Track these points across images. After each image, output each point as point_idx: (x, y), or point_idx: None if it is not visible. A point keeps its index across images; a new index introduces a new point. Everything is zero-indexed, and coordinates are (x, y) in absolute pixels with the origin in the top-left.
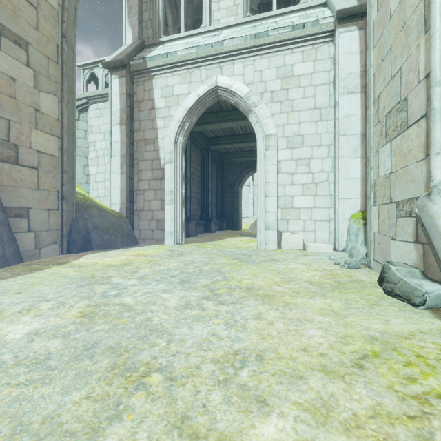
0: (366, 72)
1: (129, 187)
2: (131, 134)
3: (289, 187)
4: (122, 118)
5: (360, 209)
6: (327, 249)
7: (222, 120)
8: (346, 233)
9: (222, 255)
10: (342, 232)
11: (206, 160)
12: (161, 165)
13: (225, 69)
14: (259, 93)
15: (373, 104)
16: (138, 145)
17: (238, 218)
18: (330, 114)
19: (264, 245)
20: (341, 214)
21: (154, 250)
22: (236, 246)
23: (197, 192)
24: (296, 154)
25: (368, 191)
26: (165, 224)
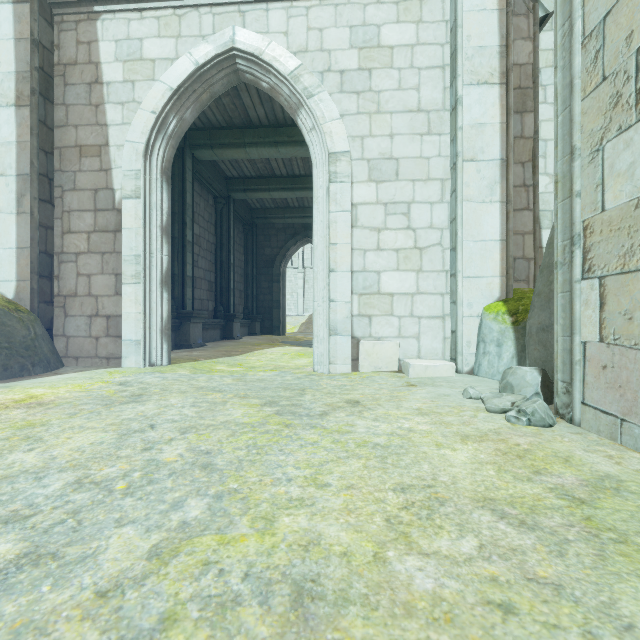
0: (509, 47)
1: (40, 245)
2: (47, 130)
3: (373, 255)
4: (20, 93)
5: (498, 295)
6: (446, 370)
7: (250, 143)
8: (475, 340)
9: (238, 394)
10: (469, 338)
11: (225, 217)
12: (116, 202)
13: (251, 19)
14: (317, 72)
15: (582, 47)
16: (63, 156)
17: (279, 315)
18: (445, 122)
19: (328, 365)
20: (467, 305)
21: (81, 385)
22: (273, 365)
23: (208, 270)
24: (386, 193)
25: (557, 250)
26: (124, 324)
